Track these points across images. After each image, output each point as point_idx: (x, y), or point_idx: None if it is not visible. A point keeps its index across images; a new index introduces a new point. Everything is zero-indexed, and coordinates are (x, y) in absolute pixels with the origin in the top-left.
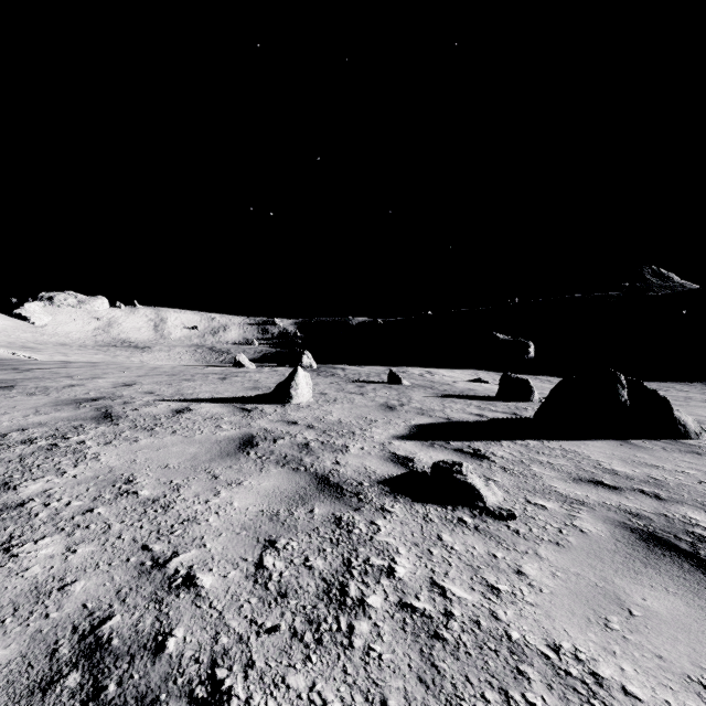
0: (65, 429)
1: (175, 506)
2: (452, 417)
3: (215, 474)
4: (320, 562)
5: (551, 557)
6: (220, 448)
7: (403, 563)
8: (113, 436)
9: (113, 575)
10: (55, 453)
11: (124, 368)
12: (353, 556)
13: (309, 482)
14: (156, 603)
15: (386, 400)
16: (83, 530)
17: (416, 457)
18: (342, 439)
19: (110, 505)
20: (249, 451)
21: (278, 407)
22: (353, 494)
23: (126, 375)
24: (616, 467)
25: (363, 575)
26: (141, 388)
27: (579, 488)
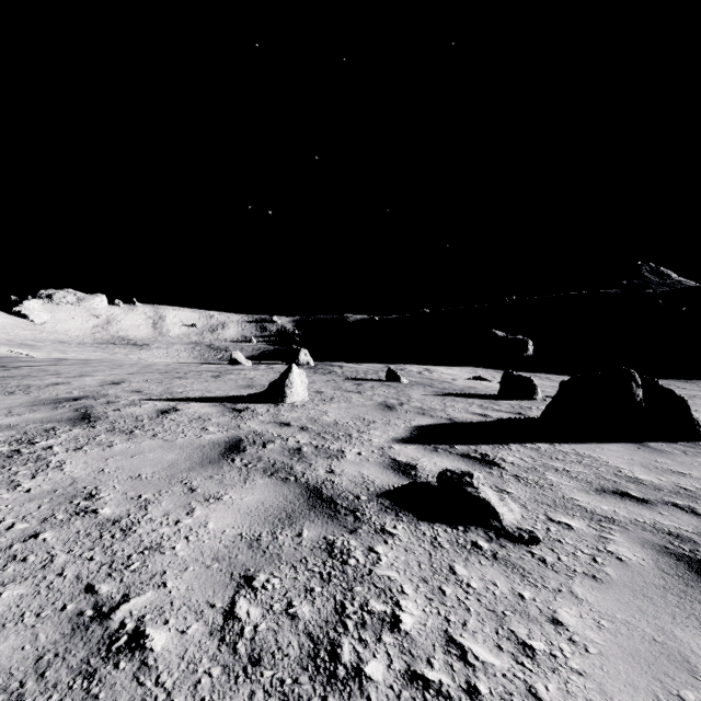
0: (35, 433)
1: (138, 529)
2: (455, 417)
3: (192, 487)
4: (306, 607)
5: (589, 597)
6: (202, 454)
7: (409, 608)
8: (85, 440)
9: (38, 632)
10: (15, 462)
11: (116, 366)
12: (348, 598)
13: (299, 496)
14: (84, 679)
15: (385, 399)
16: (18, 563)
17: (419, 463)
18: (338, 443)
19: (61, 528)
20: (235, 458)
21: (271, 407)
22: (349, 511)
23: (116, 373)
24: (639, 474)
25: (360, 627)
26: (129, 387)
27: (604, 501)
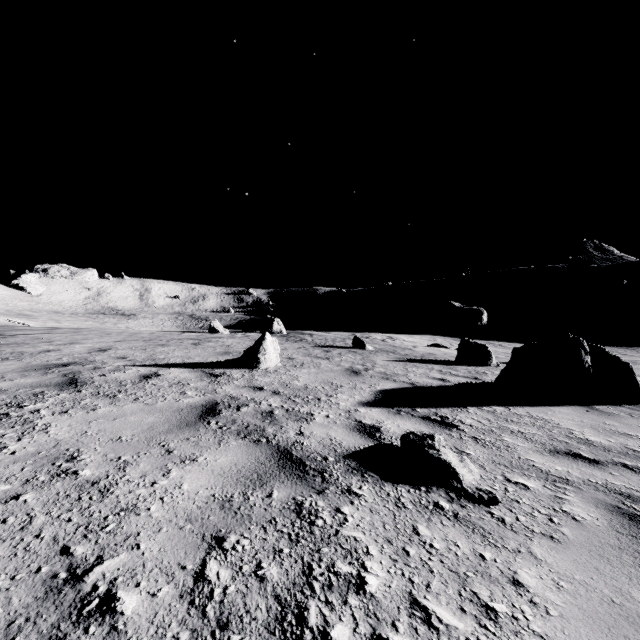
0: (24, 397)
1: (116, 491)
2: (416, 382)
3: (169, 449)
4: (274, 569)
5: (548, 558)
6: (180, 417)
7: (374, 569)
8: (71, 404)
9: (11, 595)
10: (3, 425)
11: (104, 334)
12: (315, 560)
13: (270, 457)
14: None
15: (351, 365)
16: None
17: (383, 426)
18: (307, 406)
19: (41, 490)
20: (210, 420)
21: (246, 372)
22: (317, 472)
23: (104, 340)
24: (589, 436)
25: (326, 589)
26: (115, 353)
27: (558, 462)
